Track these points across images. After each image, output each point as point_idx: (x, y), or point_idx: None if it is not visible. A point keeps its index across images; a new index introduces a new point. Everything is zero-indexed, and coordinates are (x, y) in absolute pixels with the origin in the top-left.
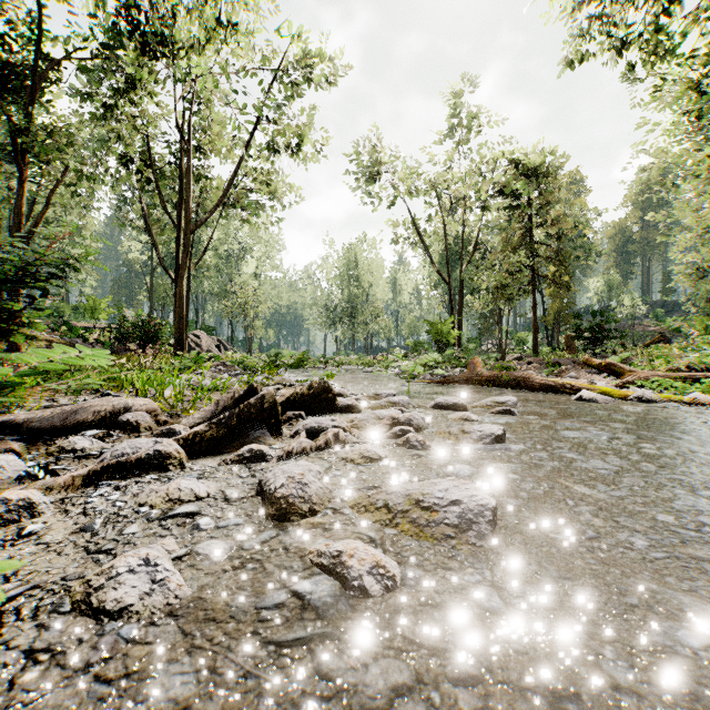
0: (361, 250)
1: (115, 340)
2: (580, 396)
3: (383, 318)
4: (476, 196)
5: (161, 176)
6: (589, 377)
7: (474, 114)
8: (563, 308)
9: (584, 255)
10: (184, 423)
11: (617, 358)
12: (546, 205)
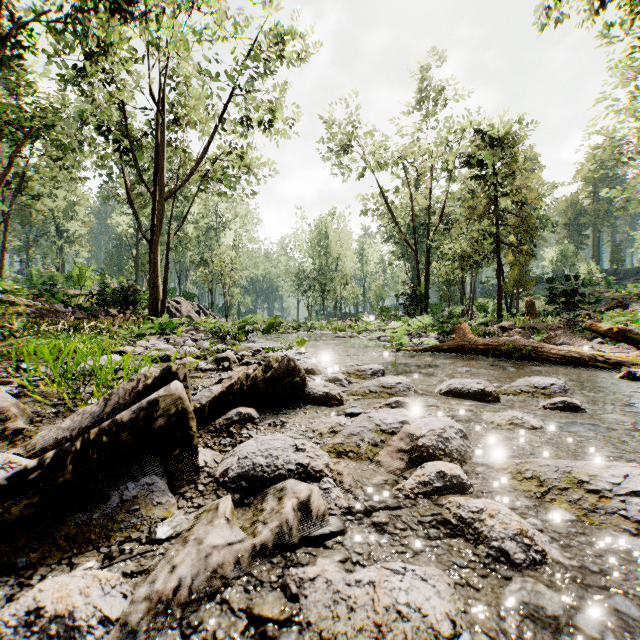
0: (330, 222)
1: (97, 305)
2: (633, 374)
3: (351, 286)
4: (443, 167)
5: (140, 149)
6: (586, 344)
7: (441, 87)
8: (522, 276)
9: (541, 226)
10: (39, 437)
11: (609, 323)
12: (510, 175)
